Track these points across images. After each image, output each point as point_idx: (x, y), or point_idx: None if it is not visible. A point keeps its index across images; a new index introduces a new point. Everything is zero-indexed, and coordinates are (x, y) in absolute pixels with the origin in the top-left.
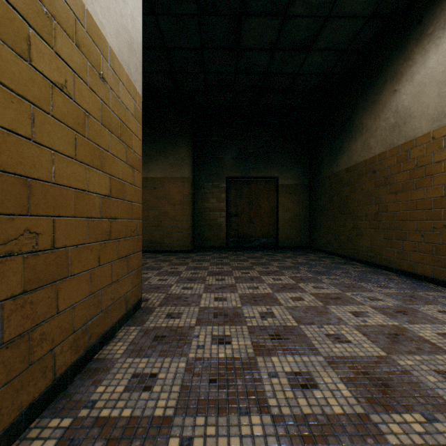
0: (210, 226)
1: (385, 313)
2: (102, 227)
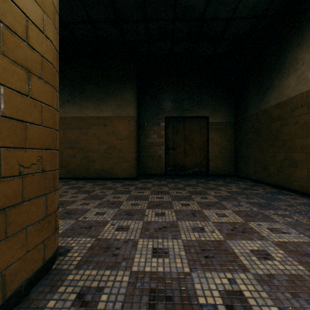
0: (152, 157)
1: None
2: None
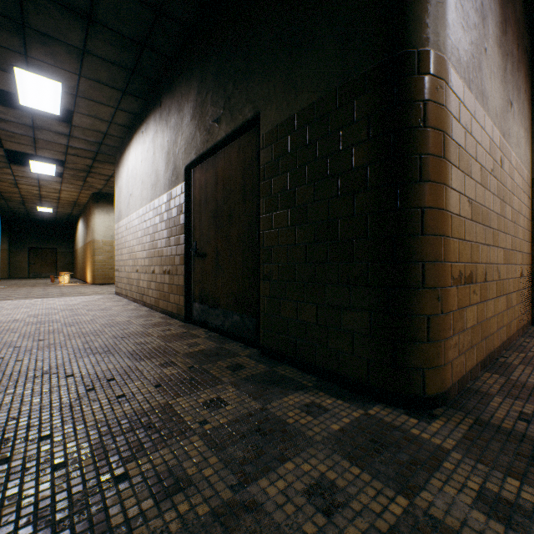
0: (20, 268)
1: None
2: None
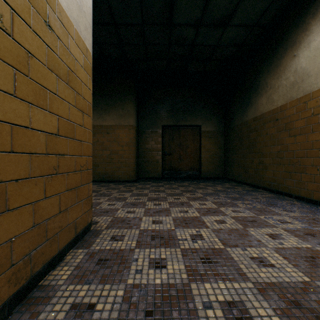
0: (150, 162)
1: (296, 235)
2: (49, 162)
